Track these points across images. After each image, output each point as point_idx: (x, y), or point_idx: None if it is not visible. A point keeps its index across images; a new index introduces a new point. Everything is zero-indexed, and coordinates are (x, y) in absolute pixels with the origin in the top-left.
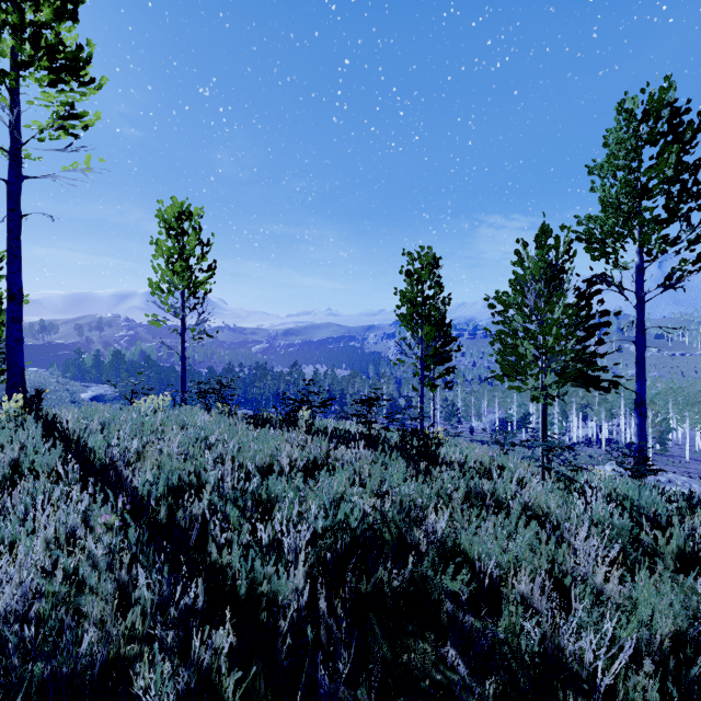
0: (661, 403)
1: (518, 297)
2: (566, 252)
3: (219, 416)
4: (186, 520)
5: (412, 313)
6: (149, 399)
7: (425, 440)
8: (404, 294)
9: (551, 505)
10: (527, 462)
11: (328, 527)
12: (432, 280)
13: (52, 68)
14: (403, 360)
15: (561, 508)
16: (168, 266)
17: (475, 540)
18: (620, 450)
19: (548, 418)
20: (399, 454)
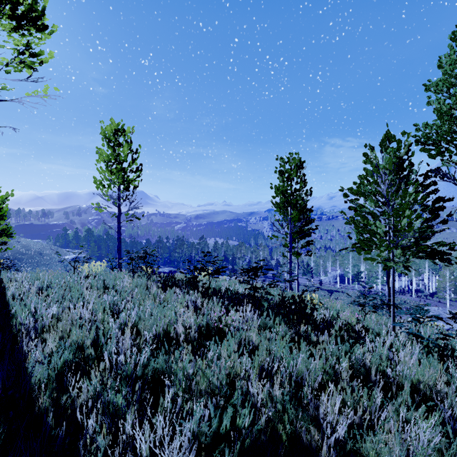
0: (455, 265)
1: (373, 186)
2: (406, 153)
3: (140, 278)
4: (72, 404)
5: (284, 202)
6: (91, 264)
7: (302, 305)
8: (278, 187)
9: (438, 382)
10: (374, 314)
11: (214, 429)
12: (298, 178)
13: (13, 16)
14: (277, 236)
15: (446, 385)
16: (107, 168)
17: (385, 451)
18: (425, 297)
19: (374, 275)
20: (280, 317)
